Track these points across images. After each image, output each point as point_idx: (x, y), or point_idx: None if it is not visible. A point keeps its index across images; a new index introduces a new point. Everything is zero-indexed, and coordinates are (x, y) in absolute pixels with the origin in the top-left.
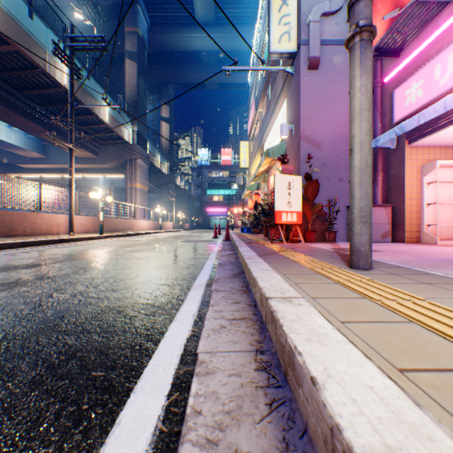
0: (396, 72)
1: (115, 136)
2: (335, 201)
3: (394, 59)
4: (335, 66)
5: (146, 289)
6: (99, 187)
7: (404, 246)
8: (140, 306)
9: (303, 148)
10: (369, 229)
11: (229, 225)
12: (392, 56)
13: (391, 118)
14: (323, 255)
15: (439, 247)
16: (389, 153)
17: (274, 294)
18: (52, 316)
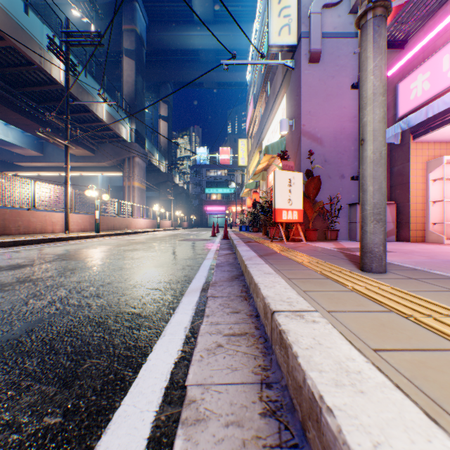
0: (401, 65)
1: (113, 135)
2: (338, 198)
3: (398, 52)
4: (336, 60)
5: (135, 294)
6: (97, 186)
7: (410, 246)
8: (124, 316)
9: (303, 144)
10: (384, 228)
11: (228, 223)
12: (396, 49)
13: (394, 113)
14: (328, 256)
15: (448, 246)
16: (393, 149)
17: (281, 305)
18: (19, 330)
